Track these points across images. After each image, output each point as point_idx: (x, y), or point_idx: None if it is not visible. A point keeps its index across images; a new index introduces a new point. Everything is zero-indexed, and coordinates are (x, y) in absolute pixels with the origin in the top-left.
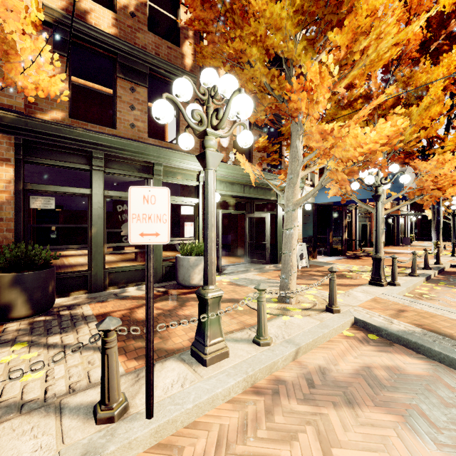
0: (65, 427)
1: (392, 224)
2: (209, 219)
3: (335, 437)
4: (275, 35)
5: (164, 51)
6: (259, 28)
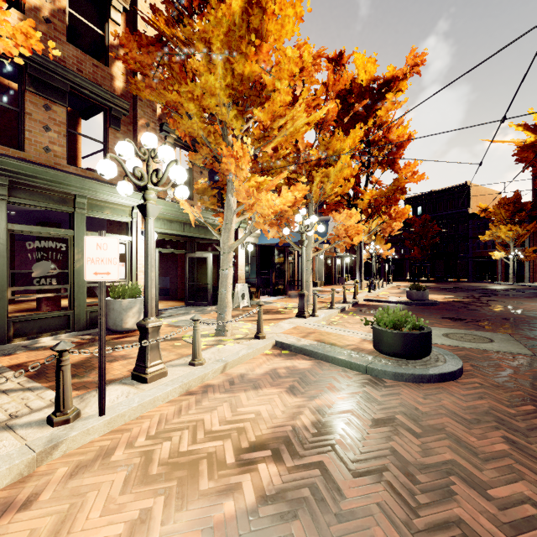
0: (22, 434)
1: (331, 264)
2: (150, 261)
3: (241, 404)
4: (210, 99)
5: (88, 69)
6: (196, 89)
